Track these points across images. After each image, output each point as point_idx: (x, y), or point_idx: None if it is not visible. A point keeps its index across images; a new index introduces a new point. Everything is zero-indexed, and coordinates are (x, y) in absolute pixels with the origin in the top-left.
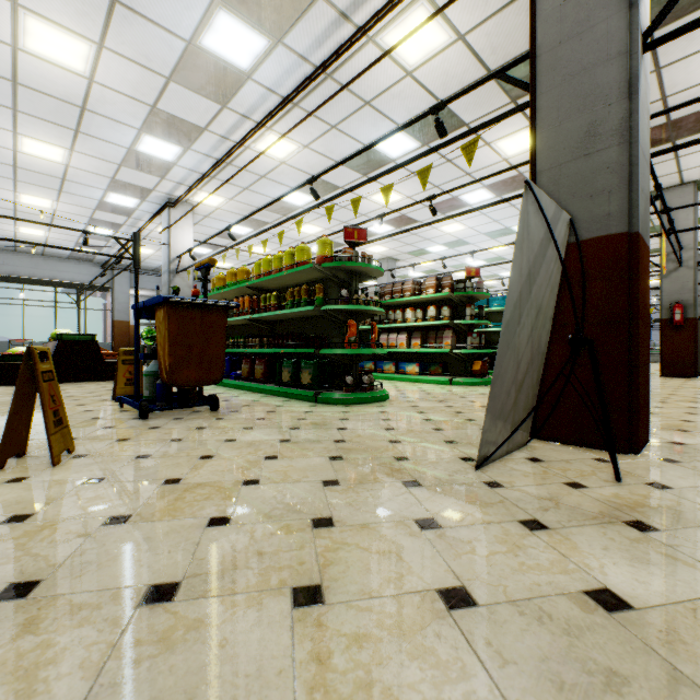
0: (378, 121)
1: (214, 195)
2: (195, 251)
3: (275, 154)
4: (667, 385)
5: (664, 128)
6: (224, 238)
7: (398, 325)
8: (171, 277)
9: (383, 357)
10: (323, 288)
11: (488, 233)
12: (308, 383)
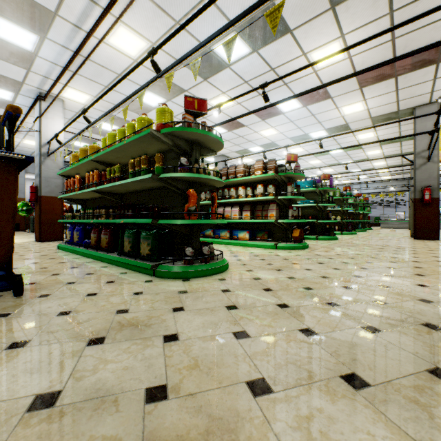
0: (217, 20)
1: (80, 91)
2: (75, 144)
3: (127, 51)
4: (433, 247)
5: (436, 49)
6: (97, 134)
7: (232, 200)
8: (42, 159)
9: (219, 225)
10: (162, 157)
11: (292, 138)
12: (147, 254)
